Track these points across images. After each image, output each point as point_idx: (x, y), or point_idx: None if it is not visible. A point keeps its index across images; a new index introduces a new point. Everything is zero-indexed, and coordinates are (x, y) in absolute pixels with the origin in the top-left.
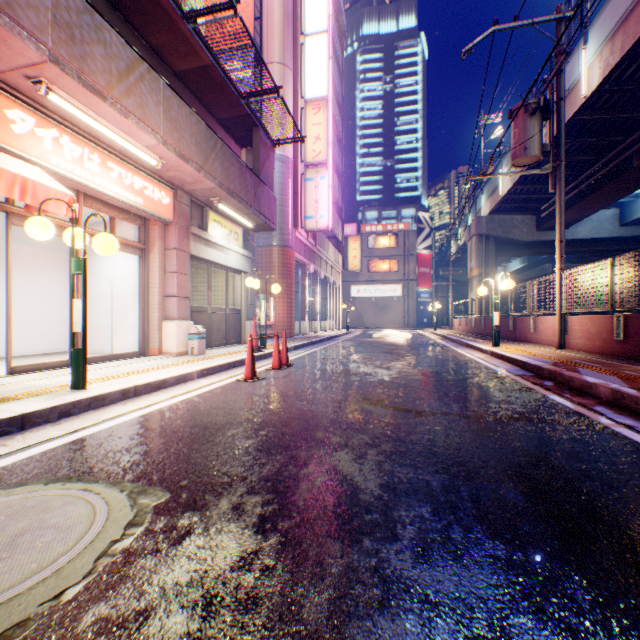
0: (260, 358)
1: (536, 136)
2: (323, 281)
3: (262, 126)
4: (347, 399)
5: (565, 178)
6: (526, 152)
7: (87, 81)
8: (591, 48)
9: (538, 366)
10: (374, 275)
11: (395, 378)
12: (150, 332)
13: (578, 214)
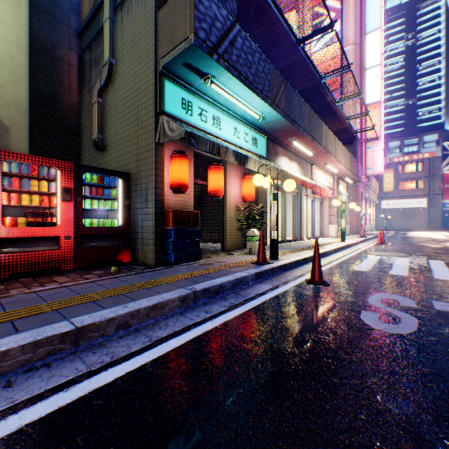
0: (366, 240)
1: None
2: (367, 201)
3: (358, 138)
4: (428, 248)
5: None
6: None
7: (336, 160)
8: None
9: None
10: (400, 192)
11: (443, 246)
12: (323, 229)
13: None
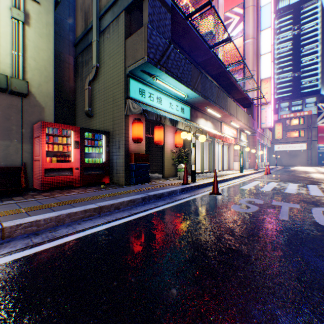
0: (259, 172)
1: None
2: (263, 145)
3: (254, 104)
4: (296, 177)
5: None
6: None
7: (237, 119)
8: None
9: None
10: (288, 139)
11: (307, 176)
12: (230, 164)
13: None
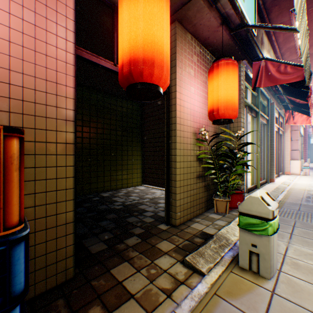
0: None
1: None
2: None
3: None
4: None
5: None
6: None
7: None
8: None
9: None
10: None
11: None
12: (284, 165)
13: None
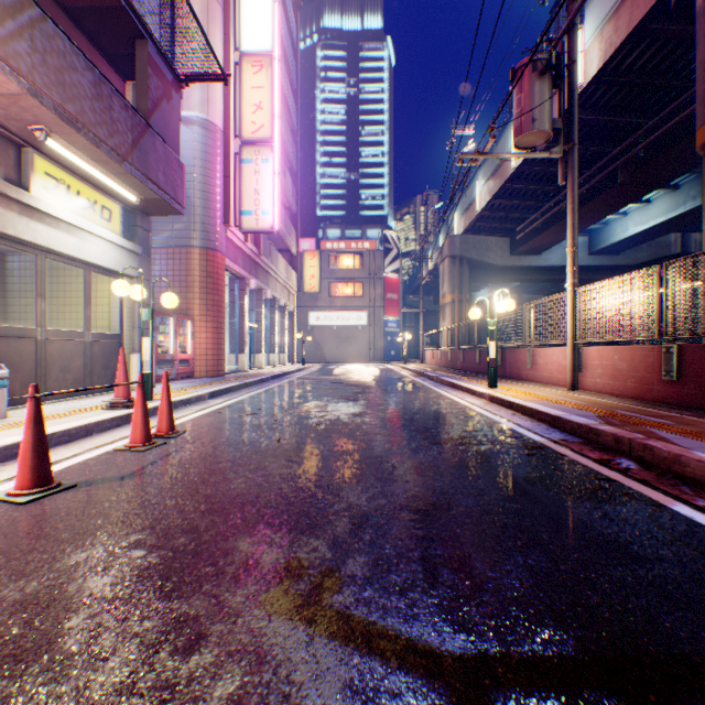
0: (127, 420)
1: (547, 105)
2: (272, 303)
3: (152, 37)
4: (233, 583)
5: (544, 195)
6: (535, 125)
7: None
8: (590, 27)
9: (589, 426)
10: (336, 300)
11: (365, 464)
12: None
13: (554, 237)
